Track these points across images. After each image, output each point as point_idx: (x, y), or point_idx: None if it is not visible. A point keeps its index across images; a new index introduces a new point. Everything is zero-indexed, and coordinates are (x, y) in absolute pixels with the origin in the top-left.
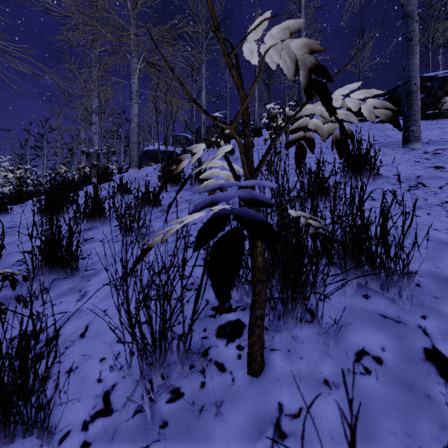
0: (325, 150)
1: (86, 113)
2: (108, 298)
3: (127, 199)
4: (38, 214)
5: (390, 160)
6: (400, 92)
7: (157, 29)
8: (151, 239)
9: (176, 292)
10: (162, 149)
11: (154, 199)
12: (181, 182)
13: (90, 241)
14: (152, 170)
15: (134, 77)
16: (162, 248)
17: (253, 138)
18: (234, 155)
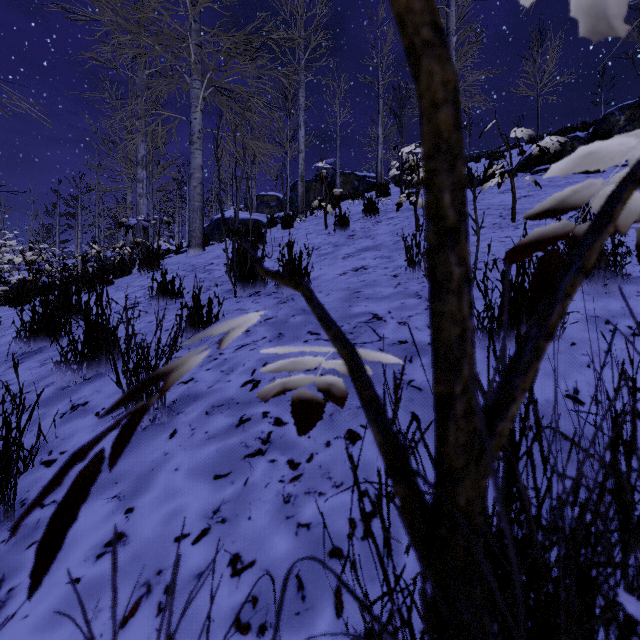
0: (499, 220)
1: (131, 166)
2: (49, 629)
3: (171, 309)
4: (18, 340)
5: (632, 242)
6: (612, 123)
7: (230, 35)
8: (188, 417)
9: (211, 636)
10: (240, 217)
11: (208, 318)
12: (260, 280)
13: (79, 411)
14: (222, 252)
15: (196, 110)
16: (205, 449)
17: (376, 200)
18: (348, 229)
